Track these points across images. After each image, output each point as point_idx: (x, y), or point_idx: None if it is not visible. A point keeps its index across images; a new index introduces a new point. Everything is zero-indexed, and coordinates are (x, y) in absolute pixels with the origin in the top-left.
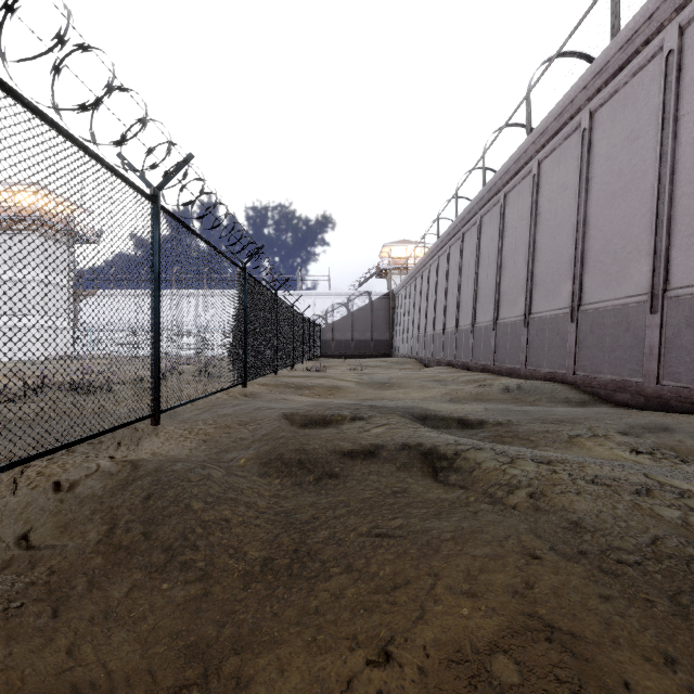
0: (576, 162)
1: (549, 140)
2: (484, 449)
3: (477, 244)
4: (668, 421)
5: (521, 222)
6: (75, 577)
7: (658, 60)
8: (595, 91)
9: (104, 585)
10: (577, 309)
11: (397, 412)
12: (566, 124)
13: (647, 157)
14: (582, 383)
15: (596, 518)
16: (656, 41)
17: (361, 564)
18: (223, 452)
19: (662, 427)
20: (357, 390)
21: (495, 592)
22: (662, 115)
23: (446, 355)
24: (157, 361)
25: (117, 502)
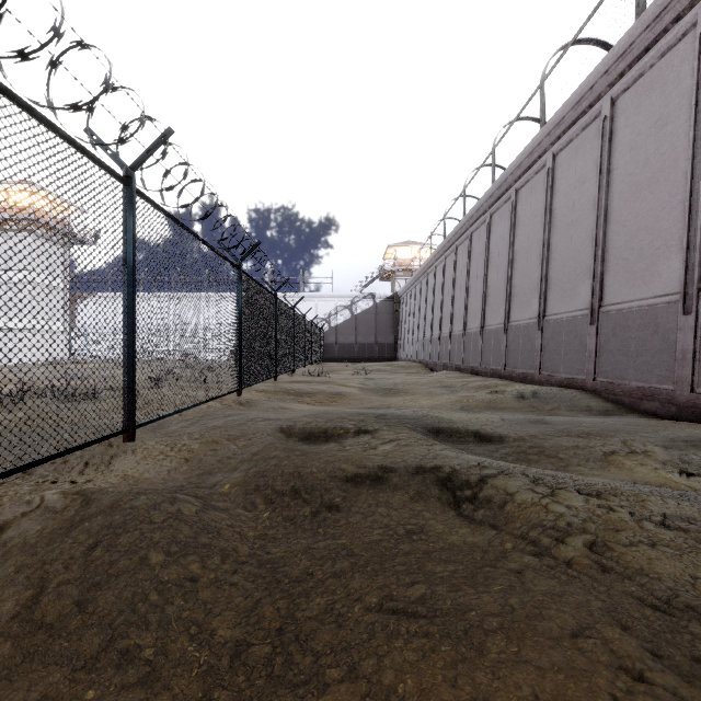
0: (595, 153)
1: (565, 131)
2: (514, 475)
3: (486, 243)
4: None
5: (534, 219)
6: None
7: (690, 37)
8: (618, 76)
9: (2, 695)
10: (597, 310)
11: (406, 425)
12: (584, 113)
13: (678, 144)
14: (604, 390)
15: (695, 591)
16: (688, 17)
17: (370, 667)
18: (206, 475)
19: None
20: (361, 397)
21: None
22: (695, 97)
23: (453, 359)
24: (131, 368)
25: (53, 554)
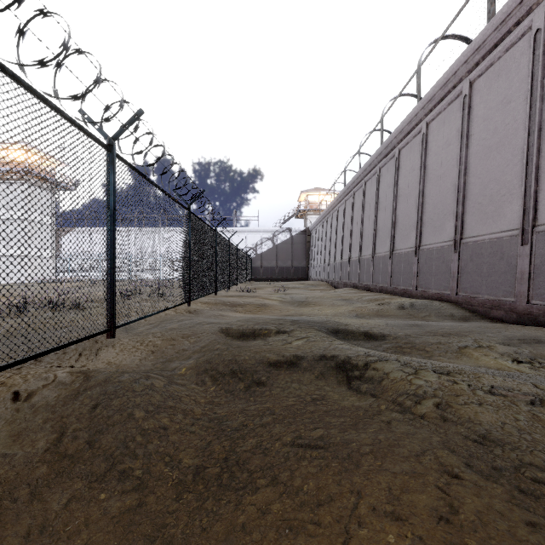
0: (458, 122)
1: (435, 105)
2: (390, 360)
3: (376, 190)
4: (539, 334)
5: (412, 172)
6: (18, 488)
7: (527, 37)
8: (474, 65)
9: (45, 495)
10: (459, 242)
11: (314, 327)
12: (450, 92)
13: (518, 117)
14: (464, 302)
15: (502, 431)
16: (526, 22)
17: (286, 477)
18: (168, 362)
19: (535, 340)
20: (280, 308)
21: (419, 516)
22: (530, 82)
23: (351, 279)
24: (112, 285)
25: (67, 411)
